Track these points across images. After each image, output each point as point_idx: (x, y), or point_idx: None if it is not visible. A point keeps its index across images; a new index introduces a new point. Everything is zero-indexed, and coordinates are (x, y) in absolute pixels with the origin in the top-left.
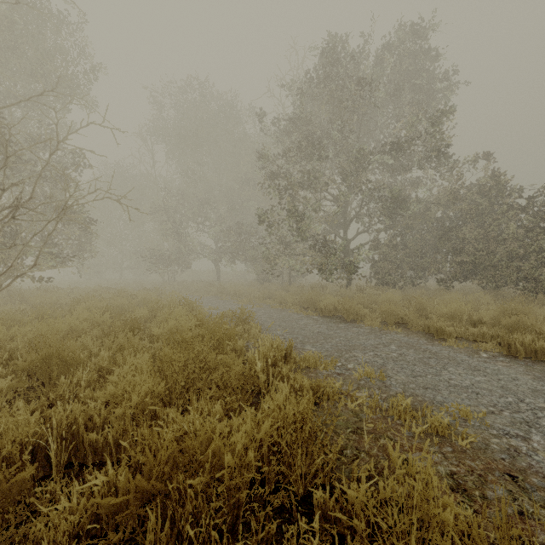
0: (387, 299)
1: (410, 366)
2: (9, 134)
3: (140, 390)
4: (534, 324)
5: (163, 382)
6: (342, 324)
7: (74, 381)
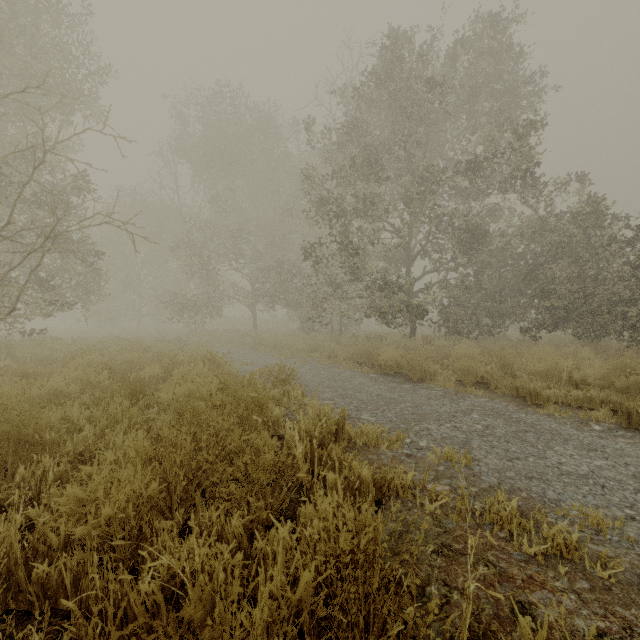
0: (463, 352)
1: (503, 444)
2: None
3: (120, 494)
4: None
5: (157, 481)
6: (407, 385)
7: (38, 473)
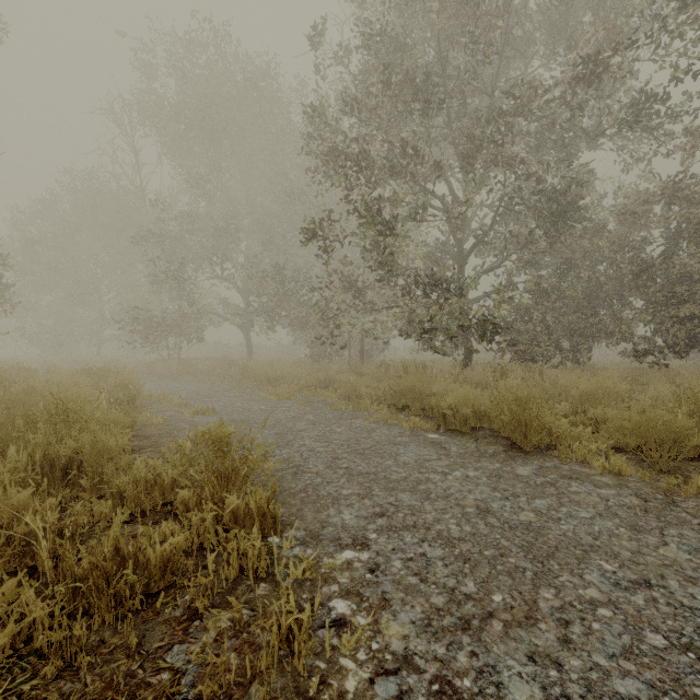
0: (596, 391)
1: None
2: None
3: None
4: None
5: None
6: (523, 466)
7: None
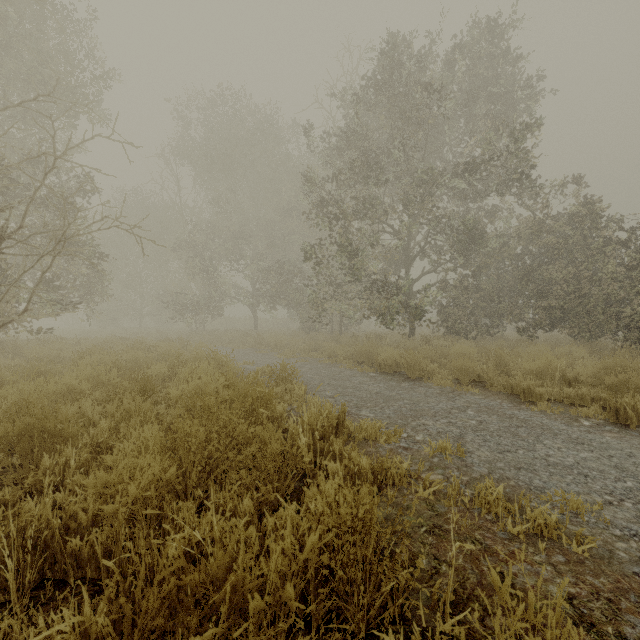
0: (460, 352)
1: (495, 438)
2: None
3: (143, 478)
4: None
5: (175, 466)
6: (406, 383)
7: (61, 462)
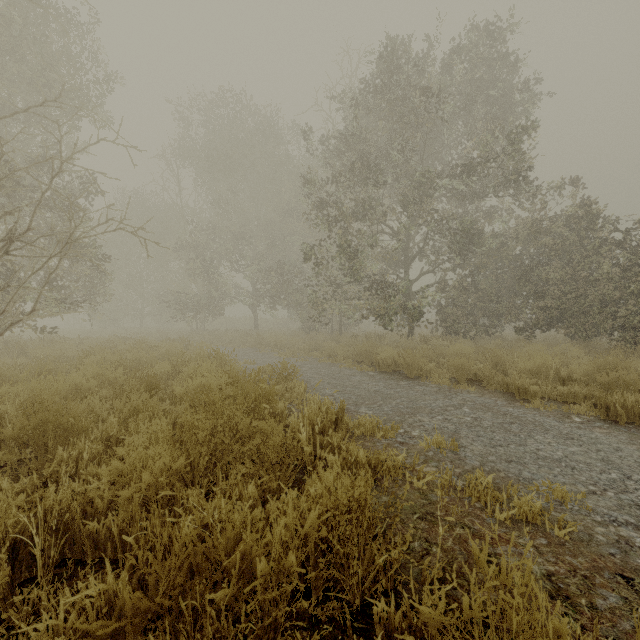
0: (458, 351)
1: (488, 433)
2: (2, 152)
3: (154, 466)
4: (637, 381)
5: (184, 456)
6: (404, 382)
7: (74, 454)
